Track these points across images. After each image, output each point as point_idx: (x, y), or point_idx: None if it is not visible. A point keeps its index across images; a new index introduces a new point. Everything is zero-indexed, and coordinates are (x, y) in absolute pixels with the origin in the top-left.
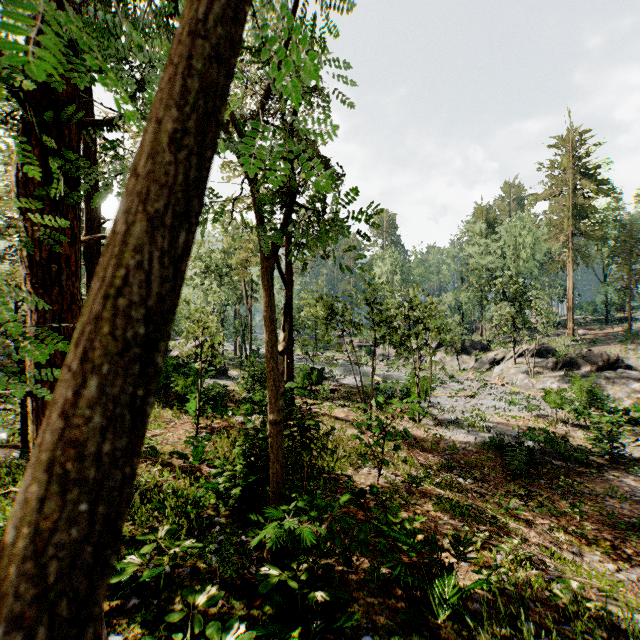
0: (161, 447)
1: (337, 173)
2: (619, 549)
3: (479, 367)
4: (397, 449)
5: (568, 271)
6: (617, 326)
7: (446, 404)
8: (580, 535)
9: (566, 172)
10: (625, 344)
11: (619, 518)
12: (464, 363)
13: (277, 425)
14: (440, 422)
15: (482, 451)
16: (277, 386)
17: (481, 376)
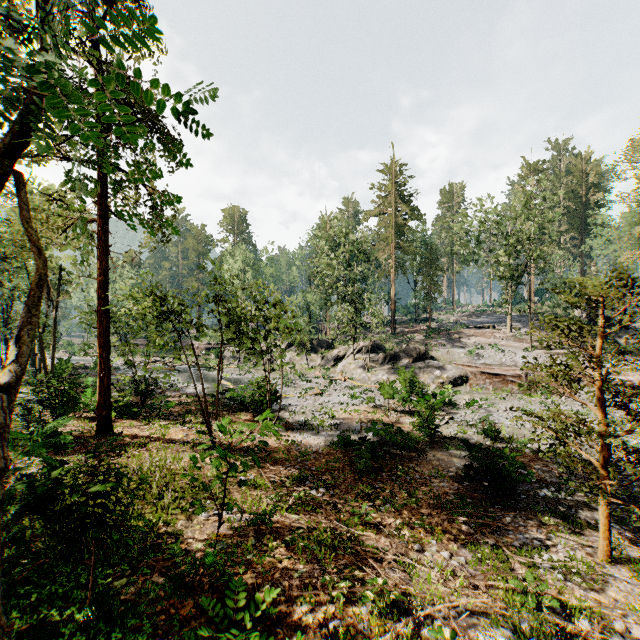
0: None
1: (172, 138)
2: (448, 531)
3: (325, 364)
4: (243, 485)
5: (392, 279)
6: (423, 325)
7: (297, 405)
8: (419, 526)
9: (390, 195)
10: (429, 339)
11: (444, 498)
12: (312, 361)
13: None
14: (292, 426)
15: (332, 452)
16: None
17: (327, 373)
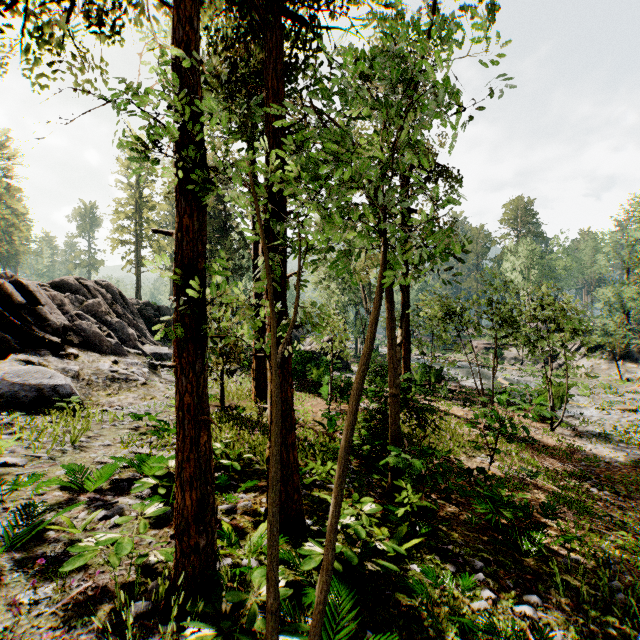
0: (304, 418)
1: (454, 177)
2: None
3: None
4: (509, 440)
5: None
6: None
7: (592, 416)
8: None
9: None
10: None
11: None
12: (627, 372)
13: (394, 397)
14: (580, 433)
15: (632, 469)
16: (394, 369)
17: None
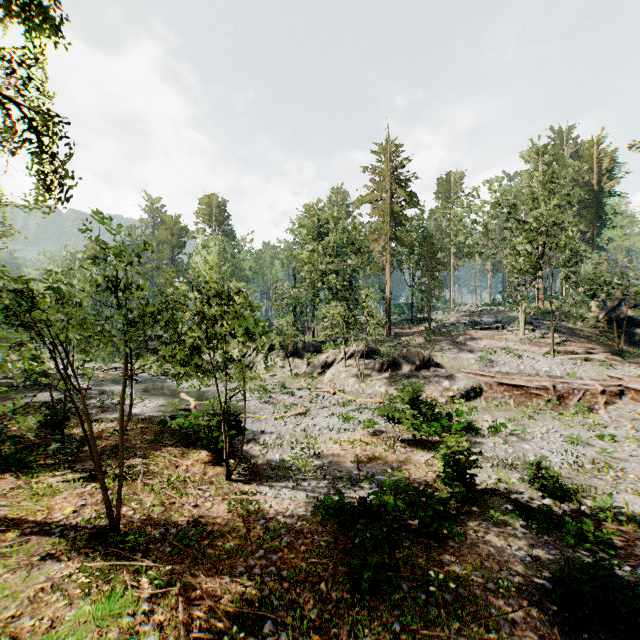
0: None
1: (37, 2)
2: None
3: (311, 372)
4: None
5: (387, 274)
6: (420, 325)
7: (272, 432)
8: None
9: (385, 180)
10: (431, 342)
11: None
12: (296, 368)
13: None
14: (260, 471)
15: (316, 528)
16: None
17: (313, 382)
